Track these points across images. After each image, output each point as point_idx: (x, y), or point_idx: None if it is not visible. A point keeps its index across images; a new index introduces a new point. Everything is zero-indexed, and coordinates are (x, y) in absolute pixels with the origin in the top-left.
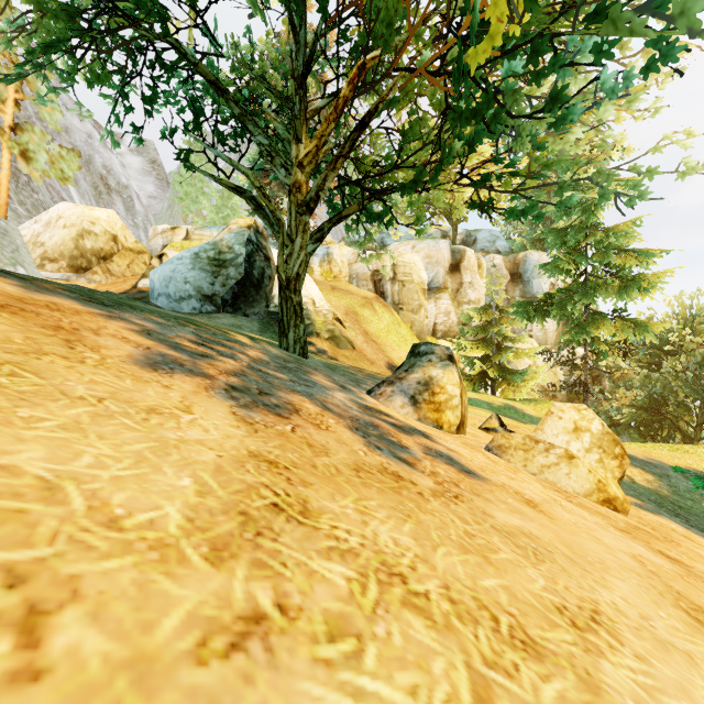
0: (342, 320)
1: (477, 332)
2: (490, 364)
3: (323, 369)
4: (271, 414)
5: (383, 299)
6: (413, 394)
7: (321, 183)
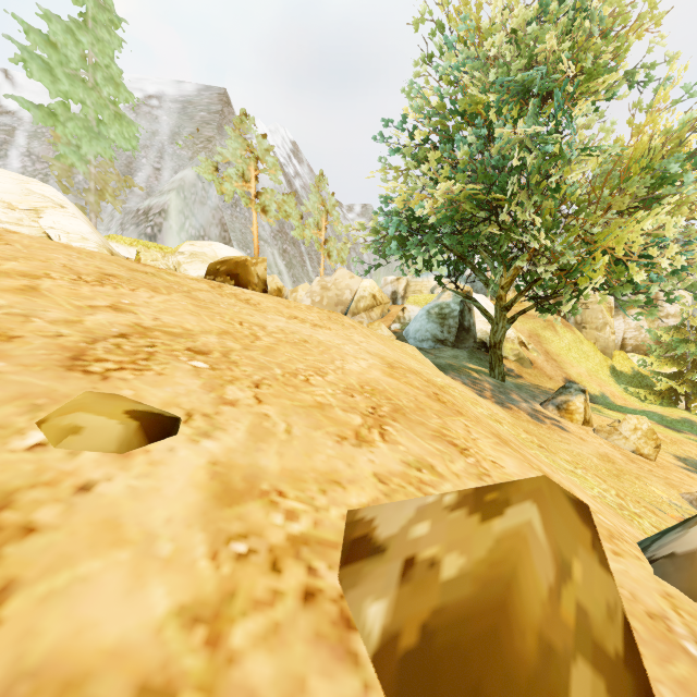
0: (526, 343)
1: (669, 349)
2: (681, 381)
3: (515, 389)
4: (507, 409)
5: (565, 320)
6: (558, 406)
7: (514, 300)
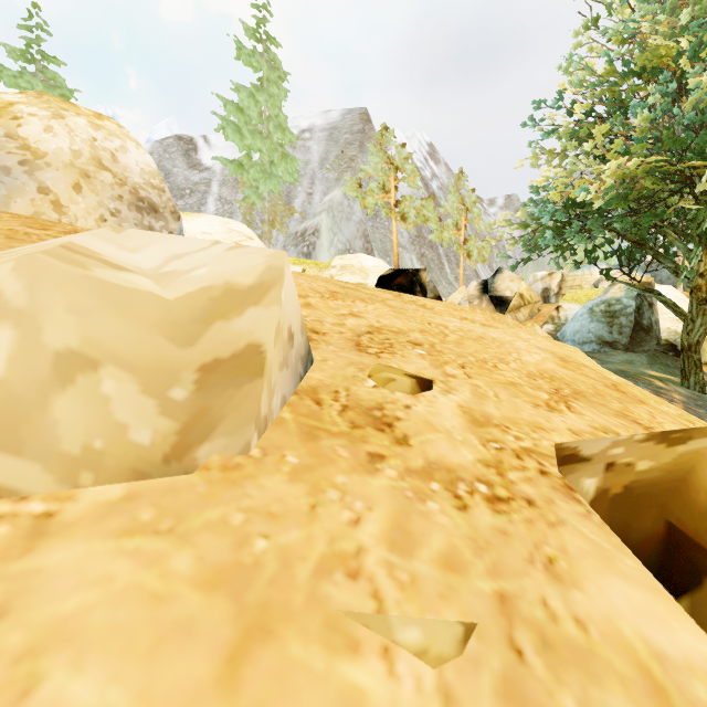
0: None
1: None
2: None
3: None
4: None
5: None
6: None
7: None
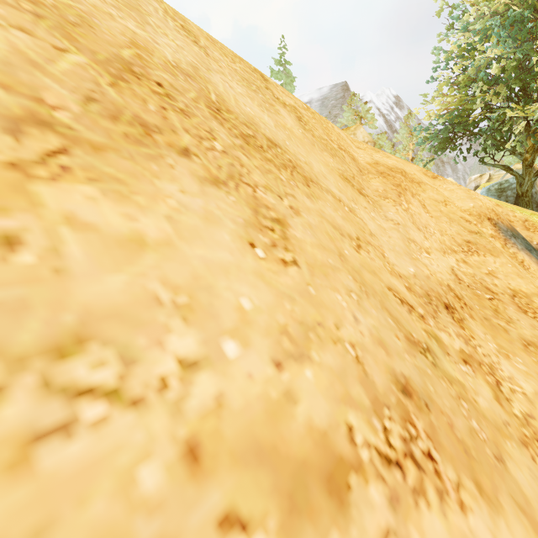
0: None
1: None
2: None
3: None
4: None
5: None
6: None
7: (533, 158)
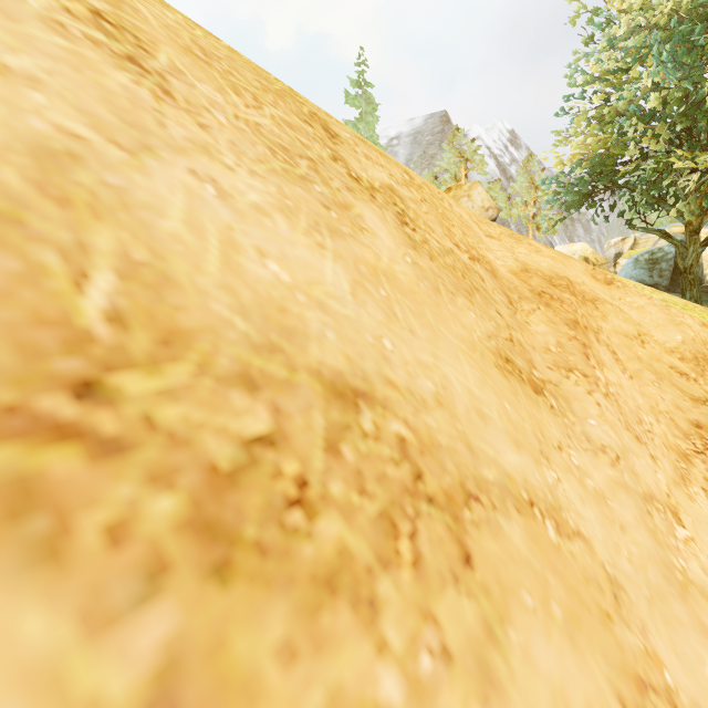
0: None
1: None
2: None
3: None
4: None
5: None
6: None
7: (700, 221)
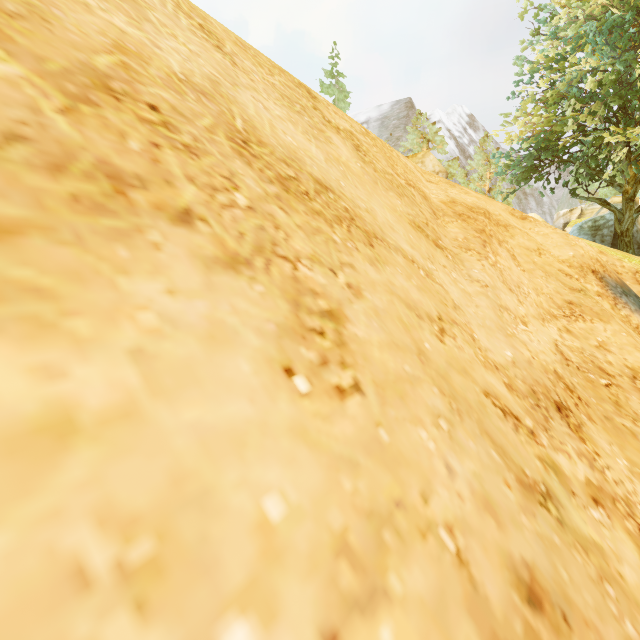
0: None
1: None
2: None
3: None
4: None
5: None
6: None
7: (634, 190)
